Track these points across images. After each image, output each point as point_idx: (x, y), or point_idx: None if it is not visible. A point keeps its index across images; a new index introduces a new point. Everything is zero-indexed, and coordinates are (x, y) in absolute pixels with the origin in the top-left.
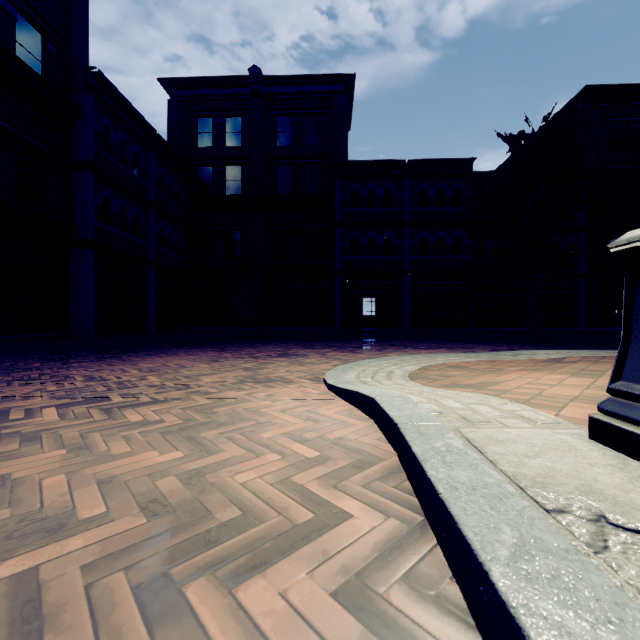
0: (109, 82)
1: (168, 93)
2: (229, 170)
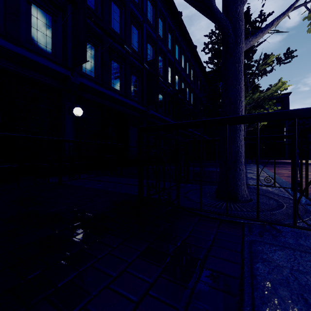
0: None
1: None
2: None
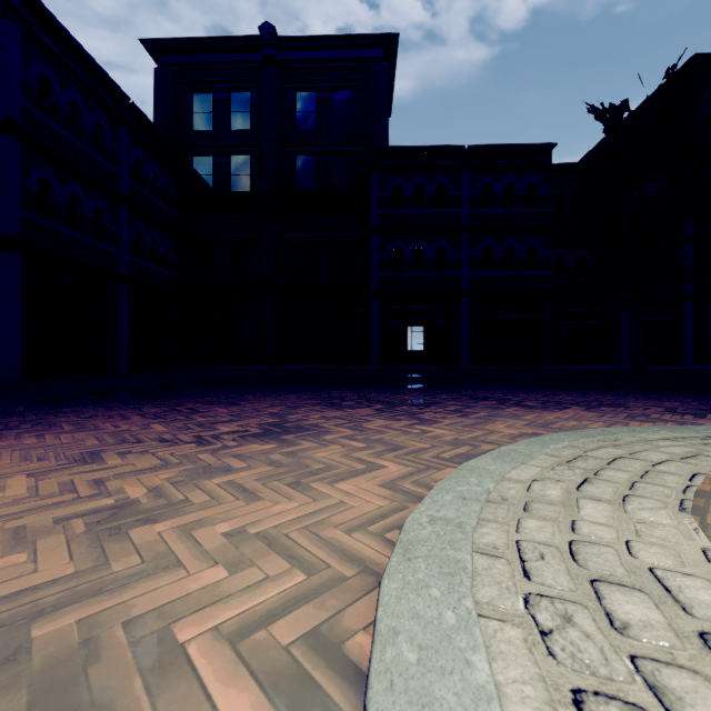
0: (46, 10)
1: (155, 61)
2: (234, 161)
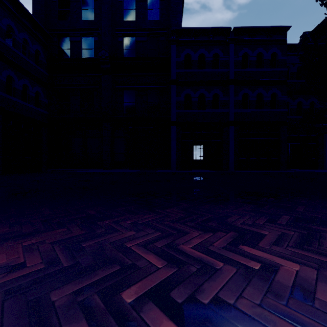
0: None
1: None
2: (84, 40)
